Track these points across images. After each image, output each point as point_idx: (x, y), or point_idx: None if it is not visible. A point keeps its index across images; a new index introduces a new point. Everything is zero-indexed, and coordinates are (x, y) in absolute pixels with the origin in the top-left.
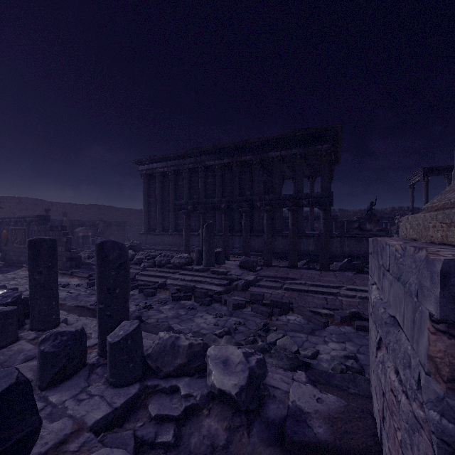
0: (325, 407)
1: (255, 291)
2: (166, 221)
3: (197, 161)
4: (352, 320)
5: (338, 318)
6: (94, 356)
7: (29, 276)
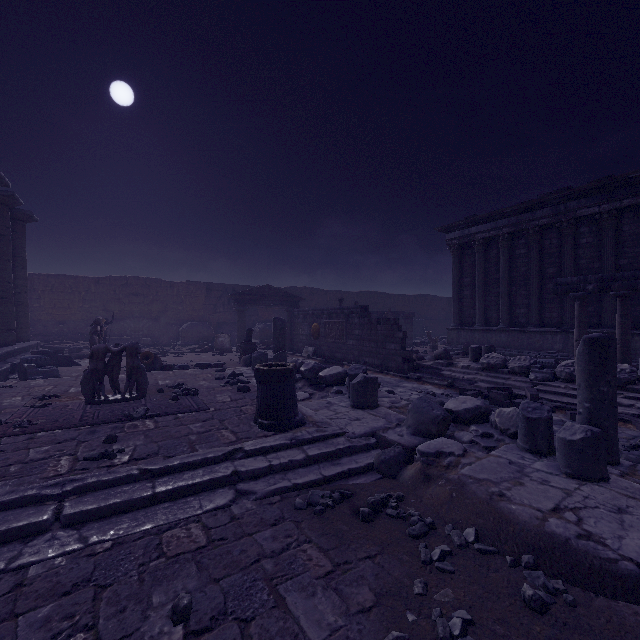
0: None
1: None
2: (492, 310)
3: (557, 212)
4: None
5: None
6: None
7: (589, 387)
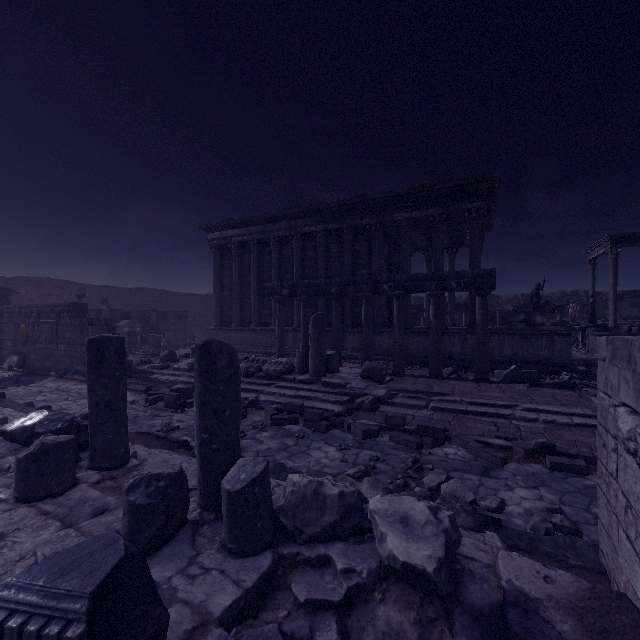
0: (561, 590)
1: (392, 412)
2: (246, 311)
3: (290, 227)
4: (541, 454)
5: (519, 452)
6: (193, 509)
7: (89, 392)
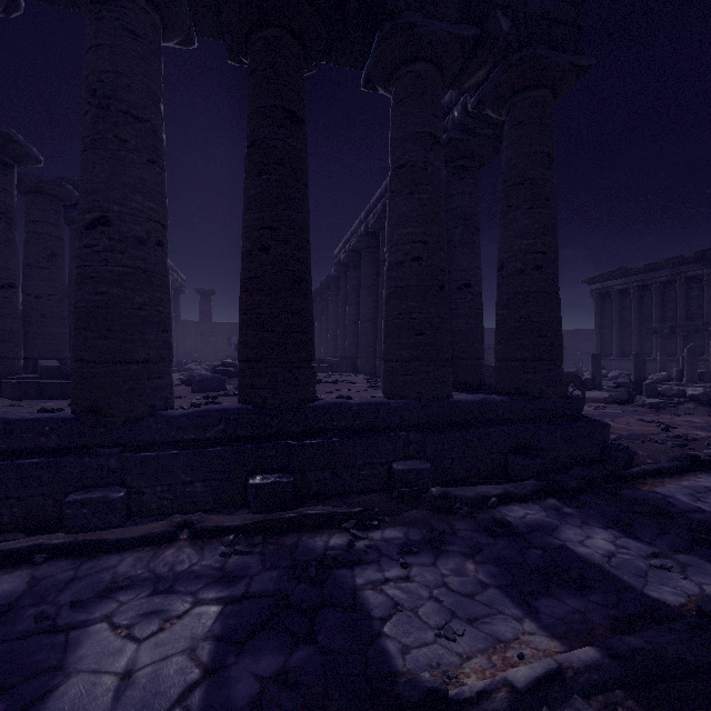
0: None
1: None
2: (626, 345)
3: (673, 273)
4: None
5: None
6: None
7: (592, 368)
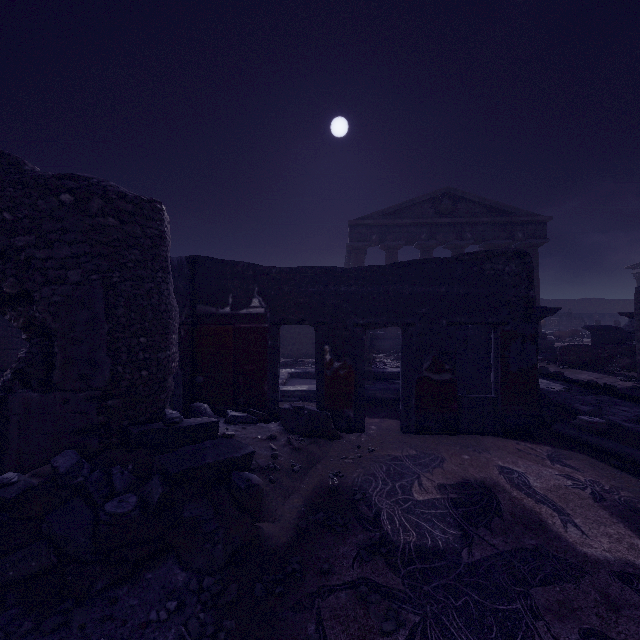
0: None
1: None
2: None
3: None
4: None
5: None
6: None
7: None
